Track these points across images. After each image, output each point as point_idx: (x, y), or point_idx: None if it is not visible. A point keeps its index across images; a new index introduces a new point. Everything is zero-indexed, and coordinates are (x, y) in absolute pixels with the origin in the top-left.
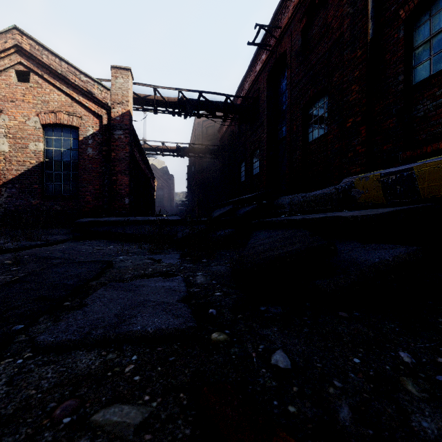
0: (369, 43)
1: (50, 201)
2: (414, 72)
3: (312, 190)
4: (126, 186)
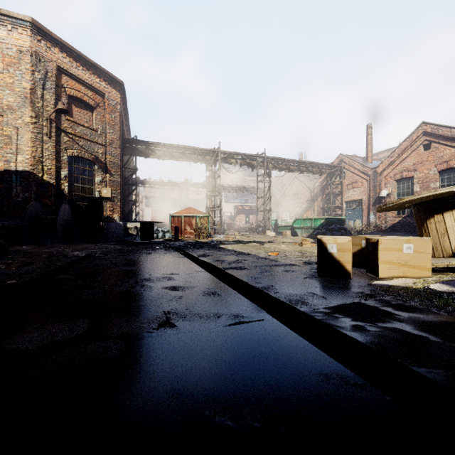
0: None
1: None
2: None
3: None
4: None
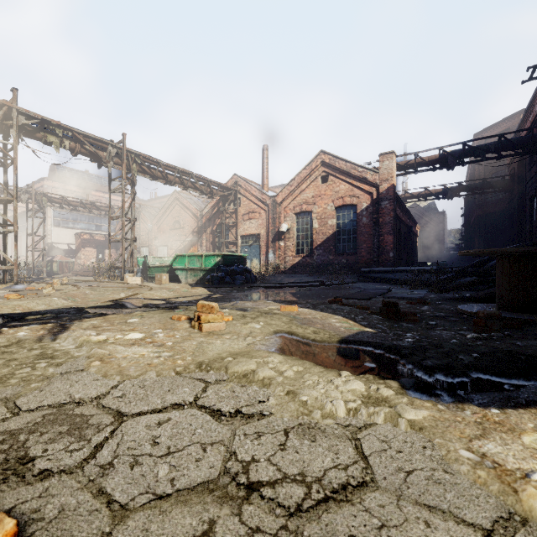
0: None
1: (340, 257)
2: None
3: None
4: (391, 243)
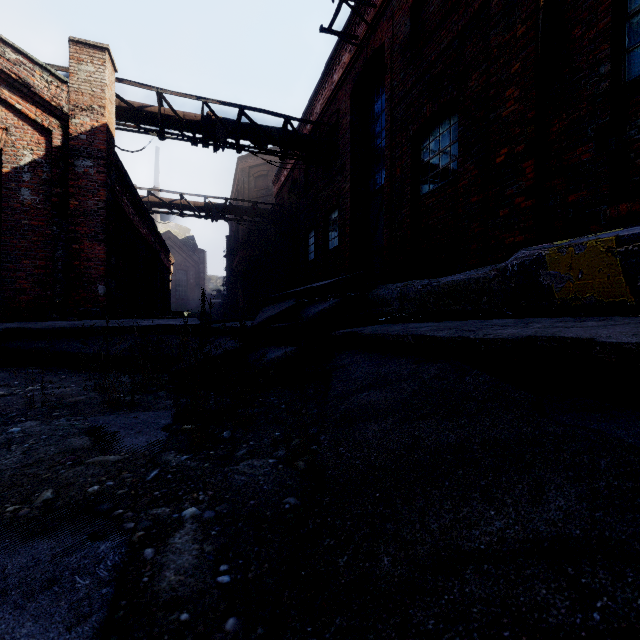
0: (543, 9)
1: None
2: (629, 59)
3: (430, 275)
4: (100, 263)
